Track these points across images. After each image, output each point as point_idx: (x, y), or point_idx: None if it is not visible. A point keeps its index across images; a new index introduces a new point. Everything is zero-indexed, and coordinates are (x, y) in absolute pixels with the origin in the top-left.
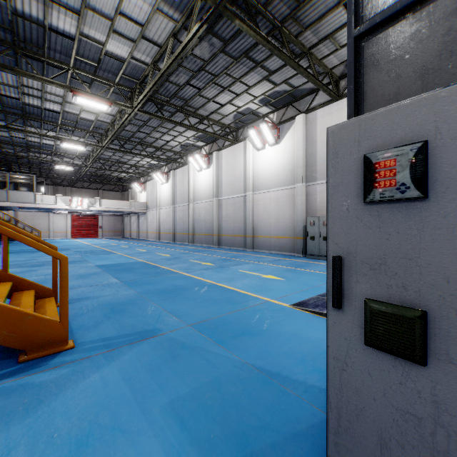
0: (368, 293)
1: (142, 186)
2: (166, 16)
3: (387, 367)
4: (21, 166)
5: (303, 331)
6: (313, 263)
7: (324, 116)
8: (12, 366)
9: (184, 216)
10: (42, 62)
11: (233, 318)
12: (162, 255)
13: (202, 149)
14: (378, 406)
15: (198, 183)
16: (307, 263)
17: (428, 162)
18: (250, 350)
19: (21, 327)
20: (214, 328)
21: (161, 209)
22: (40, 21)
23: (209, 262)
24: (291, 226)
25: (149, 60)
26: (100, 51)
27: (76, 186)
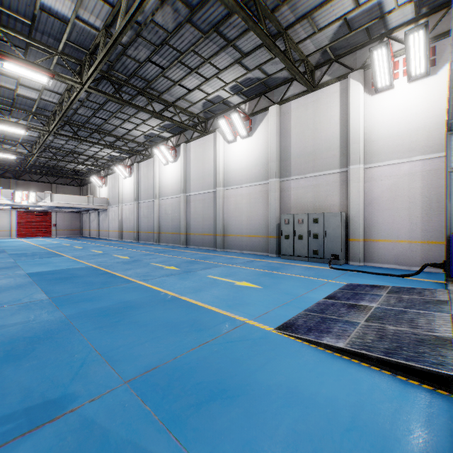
0: None
1: (103, 180)
2: None
3: None
4: None
5: (302, 382)
6: (288, 264)
7: (299, 108)
8: None
9: (149, 213)
10: None
11: (198, 361)
12: (119, 258)
13: (168, 141)
14: None
15: (165, 178)
16: (282, 264)
17: None
18: (224, 441)
19: None
20: (166, 385)
21: (124, 205)
22: None
23: (174, 265)
24: (264, 224)
25: (100, 24)
26: (33, 4)
27: (23, 178)
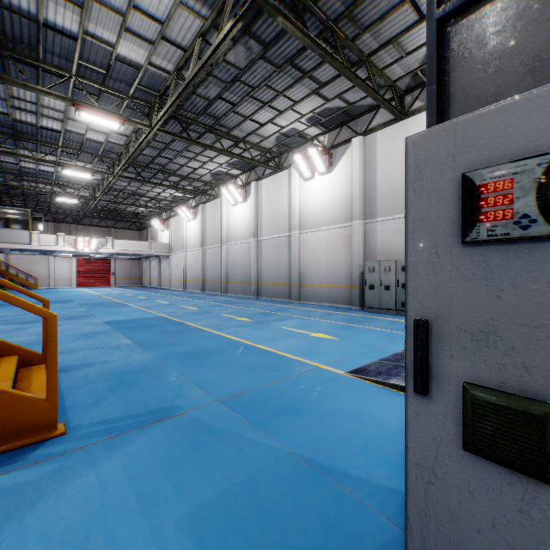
0: (468, 375)
1: (164, 223)
2: (192, 12)
3: (498, 484)
4: (14, 198)
5: (364, 408)
6: (372, 317)
7: (386, 139)
8: None
9: (216, 260)
10: (36, 68)
11: (275, 391)
12: (188, 309)
13: (237, 179)
14: (484, 541)
15: (233, 220)
16: (365, 317)
17: None
18: (296, 434)
19: None
20: (250, 404)
21: (188, 252)
22: (32, 16)
23: (246, 317)
24: (346, 272)
25: (171, 67)
26: (109, 54)
27: (82, 223)
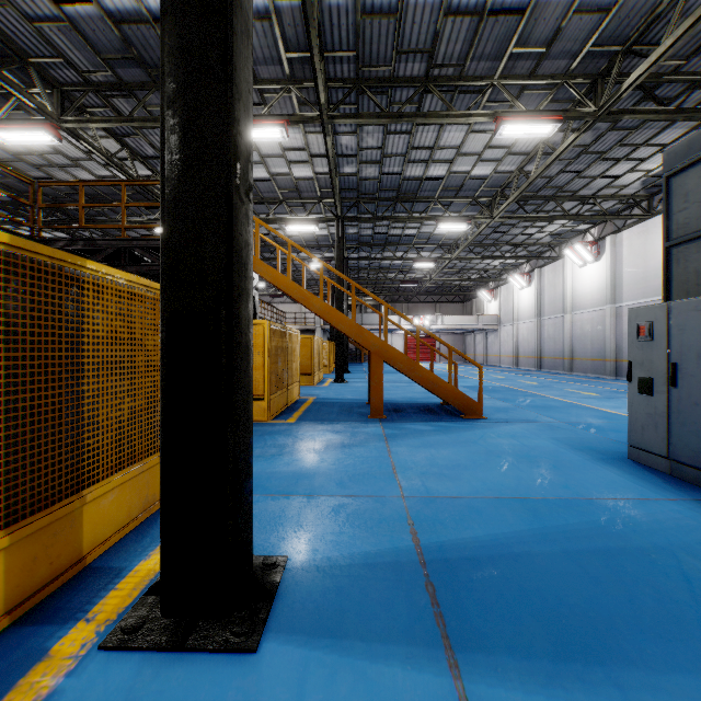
0: (638, 374)
1: (491, 293)
2: None
3: (643, 400)
4: (368, 287)
5: None
6: None
7: None
8: (461, 419)
9: (556, 333)
10: (413, 202)
11: (605, 425)
12: (526, 383)
13: (586, 234)
14: (641, 415)
15: (580, 285)
16: None
17: (653, 328)
18: (611, 435)
19: (463, 401)
20: (584, 426)
21: (520, 324)
22: (419, 177)
23: (593, 392)
24: None
25: (514, 168)
26: (464, 178)
27: (412, 301)
